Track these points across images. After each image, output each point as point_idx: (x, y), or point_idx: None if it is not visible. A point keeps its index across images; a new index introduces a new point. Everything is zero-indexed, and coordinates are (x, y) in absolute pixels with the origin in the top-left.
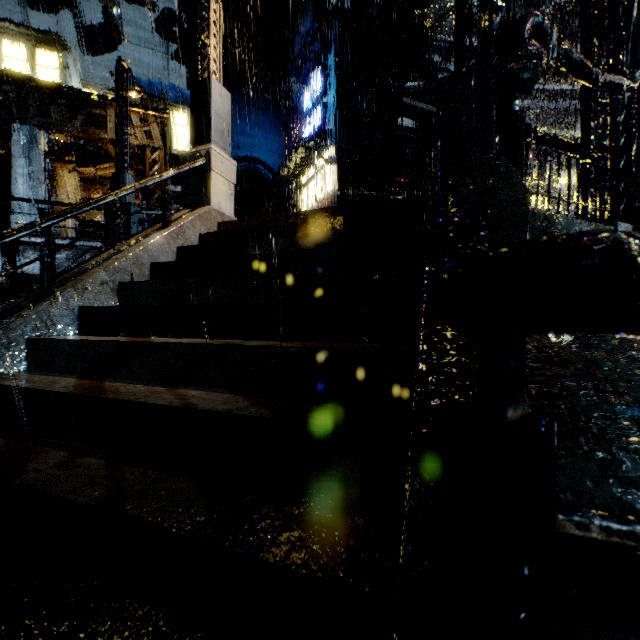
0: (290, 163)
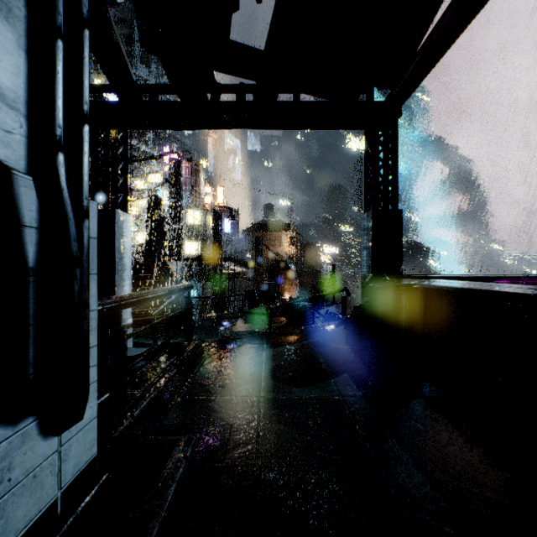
0: None
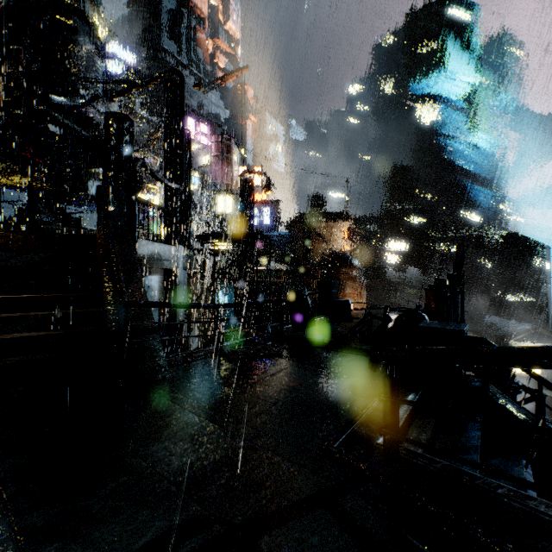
0: None
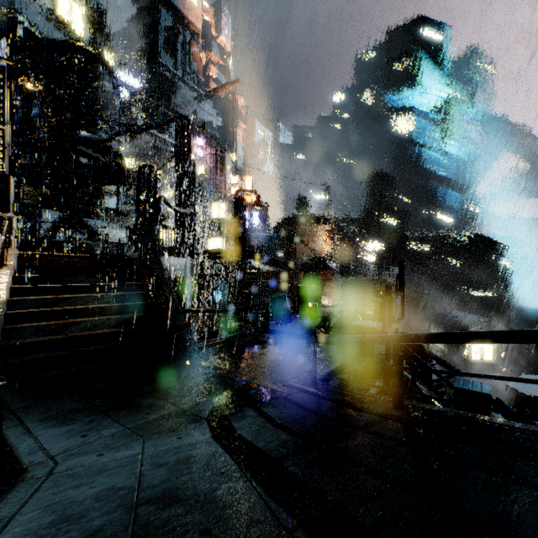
0: None
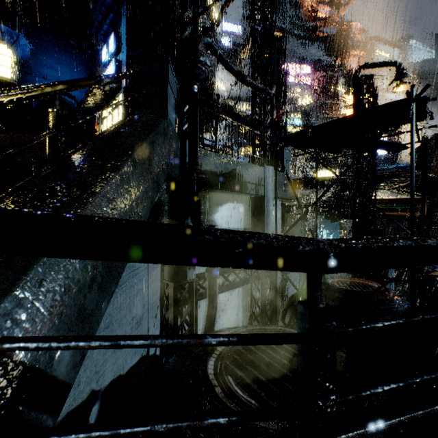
0: (89, 98)
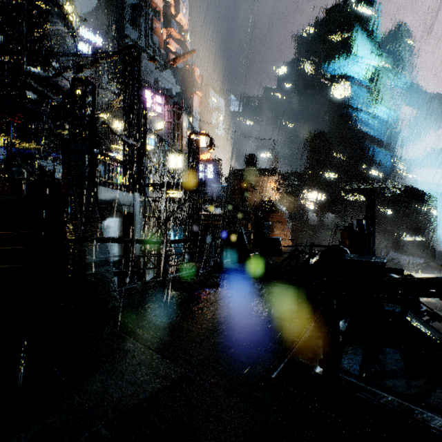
0: None
